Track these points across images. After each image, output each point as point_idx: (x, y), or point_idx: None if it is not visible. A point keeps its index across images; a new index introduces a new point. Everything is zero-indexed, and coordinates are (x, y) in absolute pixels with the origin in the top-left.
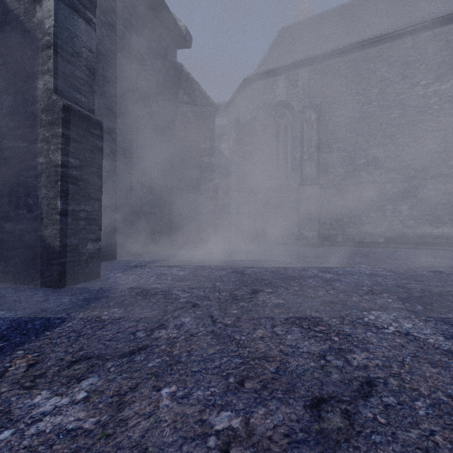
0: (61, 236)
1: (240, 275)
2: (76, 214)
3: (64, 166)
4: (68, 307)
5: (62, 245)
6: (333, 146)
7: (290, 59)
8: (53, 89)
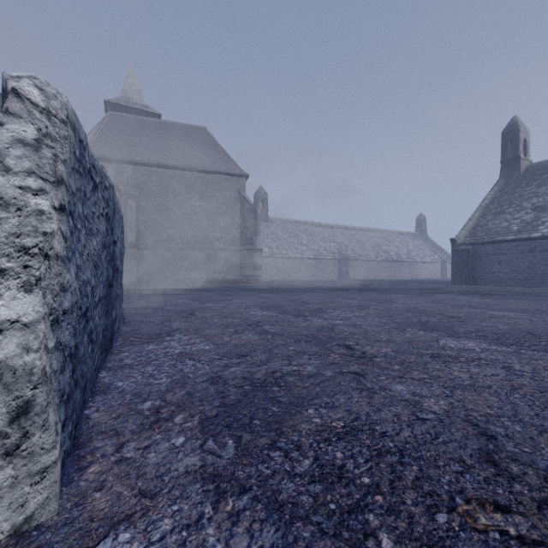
0: None
1: None
2: None
3: None
4: None
5: None
6: (148, 223)
7: (118, 153)
8: None
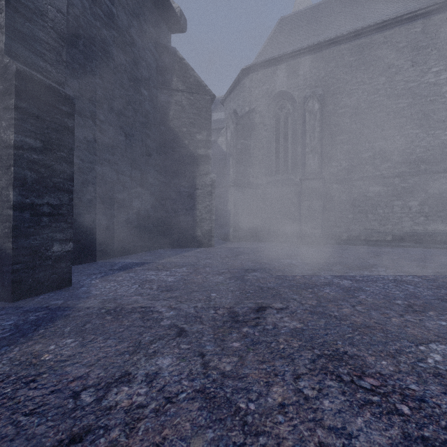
0: (14, 235)
1: (240, 282)
2: (36, 209)
3: (18, 148)
4: (4, 336)
5: (16, 247)
6: (336, 139)
7: (291, 48)
8: (5, 50)
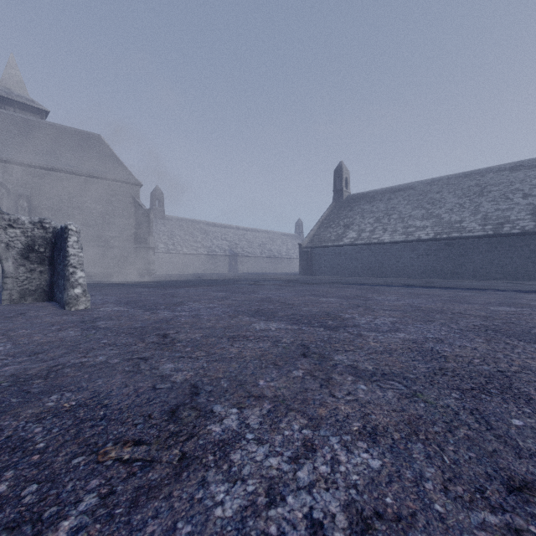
0: None
1: None
2: None
3: None
4: None
5: None
6: None
7: (6, 153)
8: None
